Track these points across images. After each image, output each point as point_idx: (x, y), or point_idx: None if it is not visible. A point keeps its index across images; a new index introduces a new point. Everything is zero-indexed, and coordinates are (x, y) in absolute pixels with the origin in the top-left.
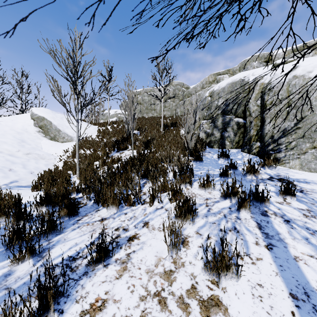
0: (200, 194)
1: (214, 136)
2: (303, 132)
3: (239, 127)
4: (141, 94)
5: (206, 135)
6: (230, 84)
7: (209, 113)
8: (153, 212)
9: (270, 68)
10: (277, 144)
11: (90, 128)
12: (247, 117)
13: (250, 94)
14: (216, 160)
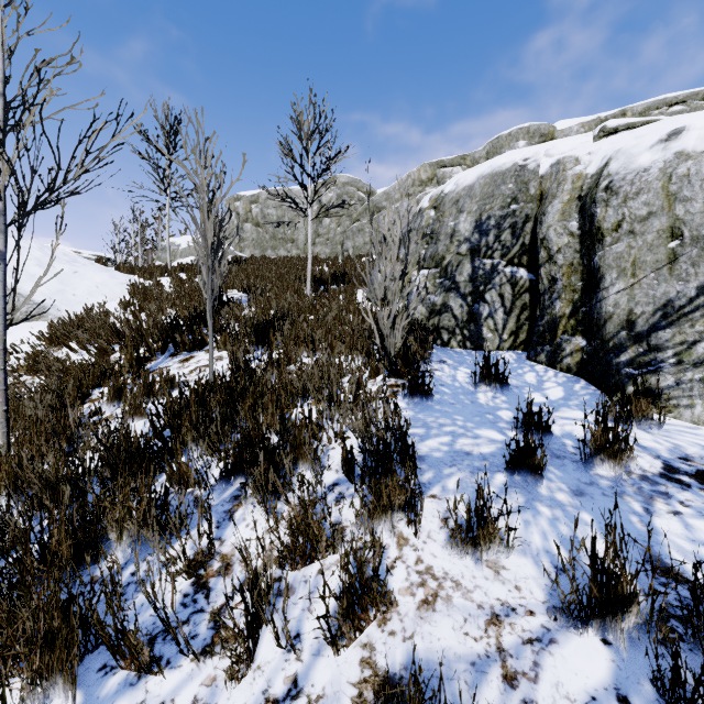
0: (459, 582)
1: (451, 315)
2: None
3: (519, 292)
4: (261, 203)
5: (428, 310)
6: (487, 178)
7: (433, 252)
8: None
9: (591, 140)
10: (649, 347)
11: (110, 282)
12: (542, 265)
13: (547, 204)
14: (470, 392)
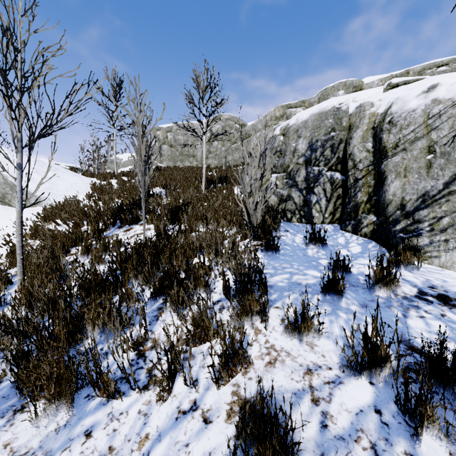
0: (289, 353)
1: (292, 202)
2: None
3: (335, 187)
4: (173, 132)
5: (279, 199)
6: (316, 116)
7: (282, 162)
8: (167, 429)
9: (381, 91)
10: (413, 220)
11: (79, 182)
12: (349, 170)
13: (353, 132)
14: (303, 248)
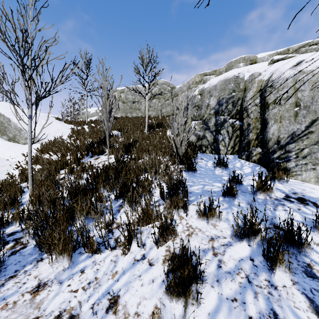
0: (201, 229)
1: (206, 140)
2: (318, 138)
3: (235, 130)
4: (125, 93)
5: (197, 138)
6: (222, 82)
7: (199, 113)
8: (128, 268)
9: (267, 65)
10: (285, 151)
11: (63, 127)
12: (244, 118)
13: (247, 92)
14: (212, 170)
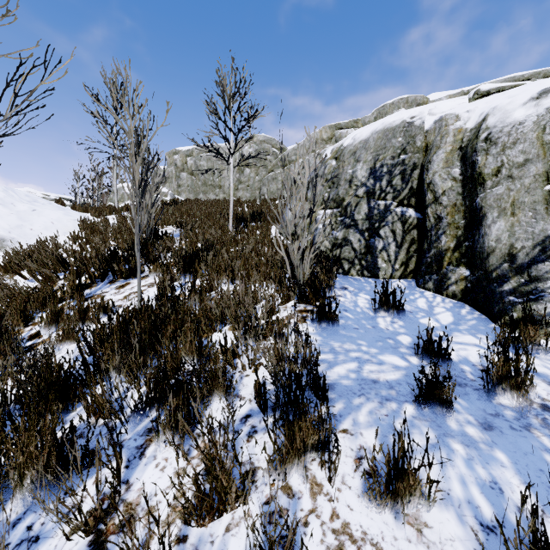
0: (379, 546)
1: (350, 248)
2: None
3: (408, 228)
4: (195, 156)
5: (331, 243)
6: (379, 133)
7: (334, 195)
8: None
9: (467, 102)
10: (529, 278)
11: (64, 218)
12: (429, 206)
13: (432, 154)
14: (371, 317)
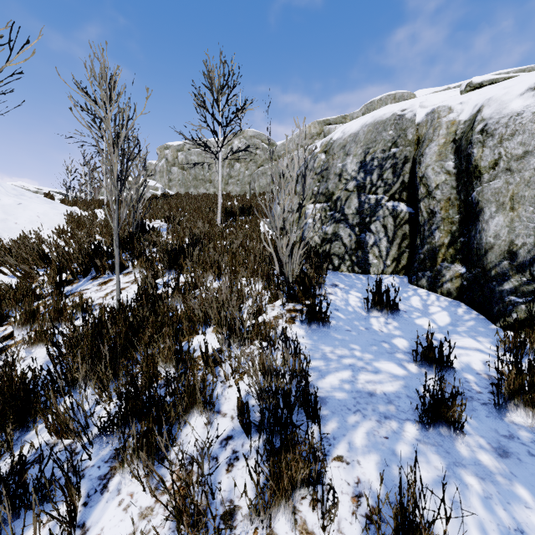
0: None
1: (341, 243)
2: None
3: (400, 223)
4: (185, 151)
5: (320, 238)
6: (370, 126)
7: (324, 189)
8: None
9: (458, 94)
10: (532, 276)
11: (50, 212)
12: (421, 200)
13: (425, 146)
14: (363, 317)
